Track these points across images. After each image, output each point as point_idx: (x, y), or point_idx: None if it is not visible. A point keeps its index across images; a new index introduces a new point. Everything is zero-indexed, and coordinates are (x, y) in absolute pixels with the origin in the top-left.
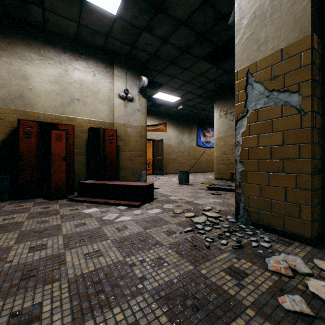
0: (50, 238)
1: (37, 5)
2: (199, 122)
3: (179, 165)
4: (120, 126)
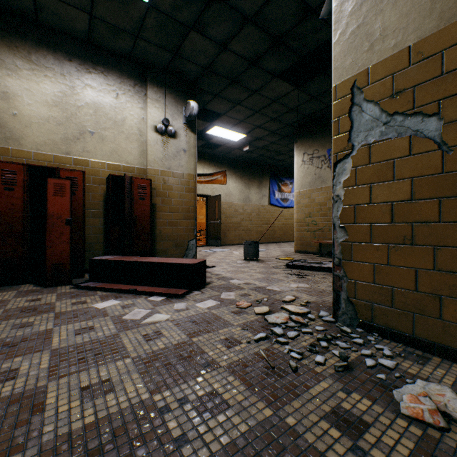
0: (27, 358)
1: None
2: (273, 170)
3: (243, 232)
4: (157, 174)
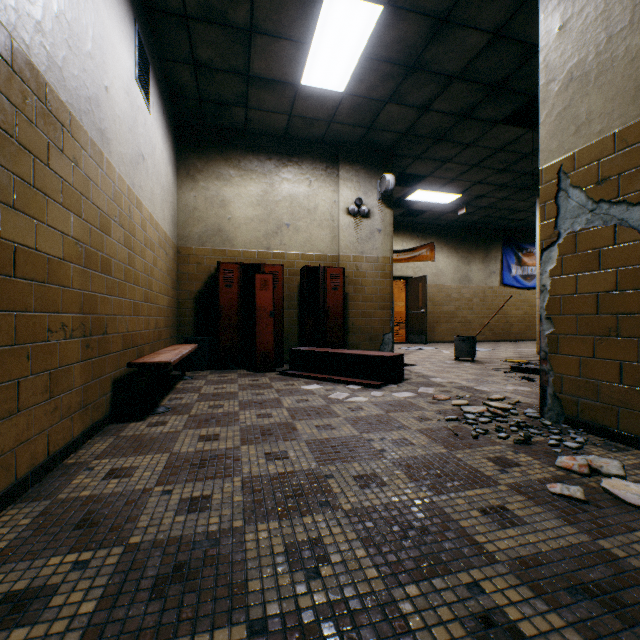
0: (273, 410)
1: (240, 106)
2: (508, 235)
3: (460, 325)
4: (349, 261)
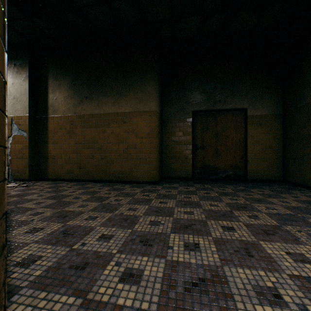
0: None
1: None
2: None
3: None
4: None
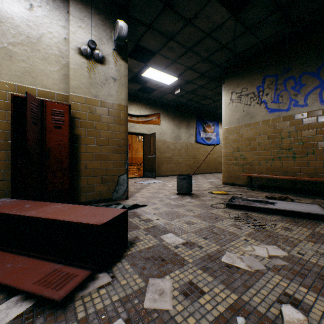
0: None
1: None
2: (199, 114)
3: (175, 165)
4: (81, 102)
